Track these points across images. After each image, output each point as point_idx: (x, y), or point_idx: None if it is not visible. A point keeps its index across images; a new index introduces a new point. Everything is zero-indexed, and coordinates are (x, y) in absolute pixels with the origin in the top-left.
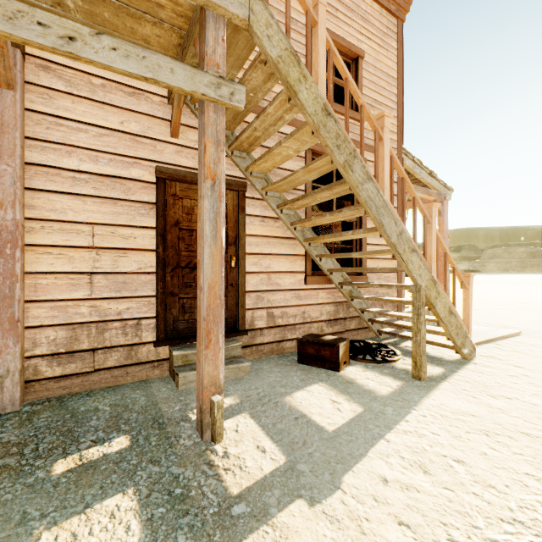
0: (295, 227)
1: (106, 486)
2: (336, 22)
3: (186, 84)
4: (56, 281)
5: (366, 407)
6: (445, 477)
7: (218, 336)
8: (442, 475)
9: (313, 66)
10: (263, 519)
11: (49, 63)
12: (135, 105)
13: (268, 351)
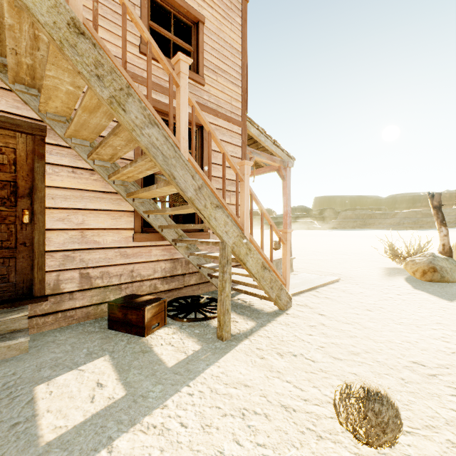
0: (114, 180)
1: None
2: None
3: None
4: None
5: (131, 390)
6: None
7: None
8: None
9: None
10: None
11: None
12: None
13: (81, 317)
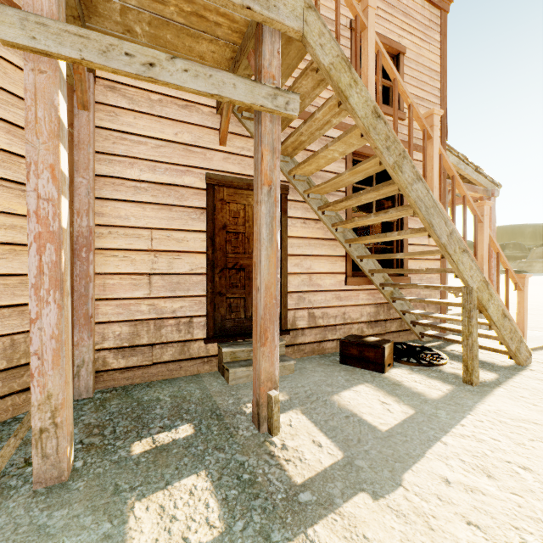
0: (337, 228)
1: (180, 467)
2: (377, 20)
3: (247, 97)
4: (121, 281)
5: (417, 410)
6: (512, 482)
7: (274, 334)
8: (508, 480)
9: (362, 69)
10: (330, 508)
11: (115, 83)
12: (187, 117)
13: (309, 351)
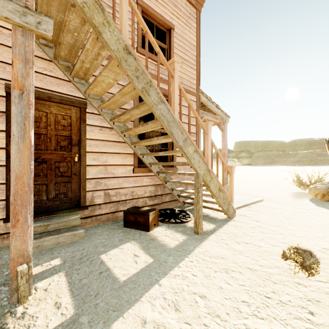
0: (124, 134)
1: None
2: (156, 3)
3: None
4: None
5: (156, 258)
6: (189, 312)
7: (27, 216)
8: (187, 311)
9: (120, 18)
10: None
11: None
12: None
13: (105, 220)
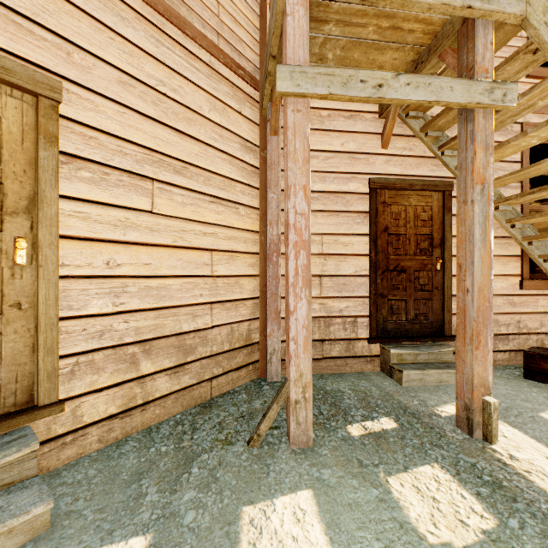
0: (513, 224)
1: (408, 455)
2: None
3: (463, 97)
4: None
5: None
6: None
7: (487, 338)
8: None
9: None
10: None
11: None
12: (352, 126)
13: None
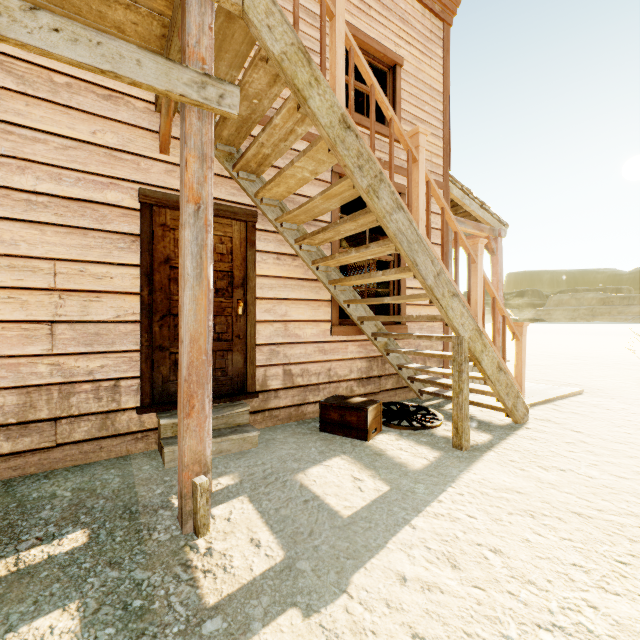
0: (318, 266)
1: (42, 600)
2: (369, 22)
3: (159, 81)
4: (3, 332)
5: (393, 485)
6: (477, 572)
7: (204, 401)
8: (473, 570)
9: (330, 68)
10: (242, 638)
11: None
12: (111, 111)
13: (284, 417)
